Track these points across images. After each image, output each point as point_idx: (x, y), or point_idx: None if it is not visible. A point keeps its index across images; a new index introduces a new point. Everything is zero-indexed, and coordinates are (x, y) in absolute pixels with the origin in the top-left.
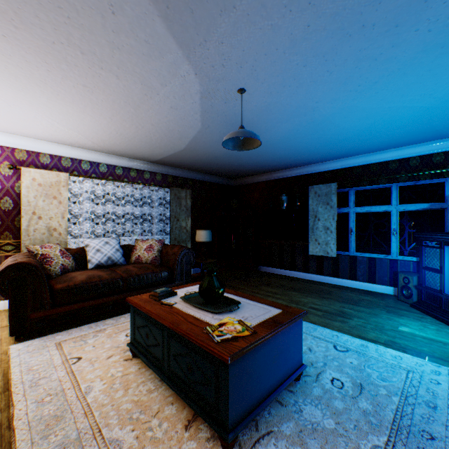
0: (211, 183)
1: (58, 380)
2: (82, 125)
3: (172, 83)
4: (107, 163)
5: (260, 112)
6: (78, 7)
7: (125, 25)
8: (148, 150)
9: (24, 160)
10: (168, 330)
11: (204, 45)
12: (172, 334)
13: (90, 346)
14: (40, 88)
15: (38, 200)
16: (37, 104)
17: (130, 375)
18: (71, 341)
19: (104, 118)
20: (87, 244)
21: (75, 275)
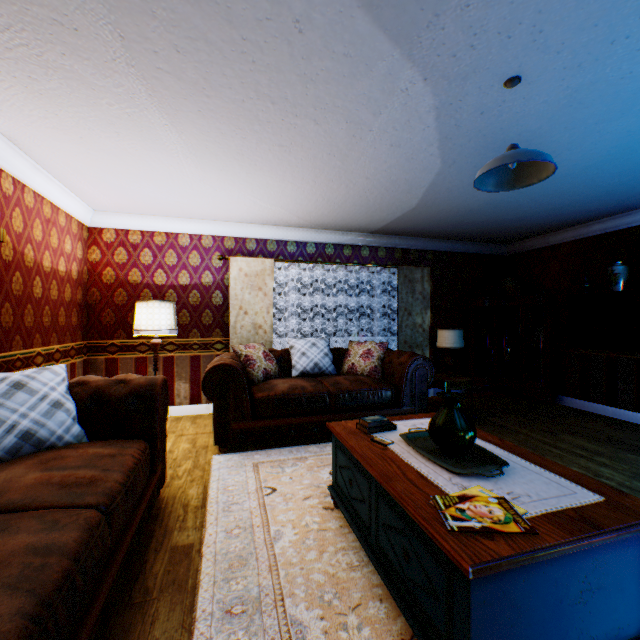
0: (464, 254)
1: (249, 511)
2: (284, 198)
3: (389, 107)
4: (315, 241)
5: (555, 111)
6: (260, 43)
7: (316, 43)
8: (364, 216)
9: (232, 248)
10: (376, 483)
11: (434, 23)
12: (382, 491)
13: (286, 477)
14: (238, 161)
15: (244, 292)
16: (238, 182)
17: (328, 532)
18: (269, 464)
19: (306, 182)
20: (291, 345)
21: (276, 383)
